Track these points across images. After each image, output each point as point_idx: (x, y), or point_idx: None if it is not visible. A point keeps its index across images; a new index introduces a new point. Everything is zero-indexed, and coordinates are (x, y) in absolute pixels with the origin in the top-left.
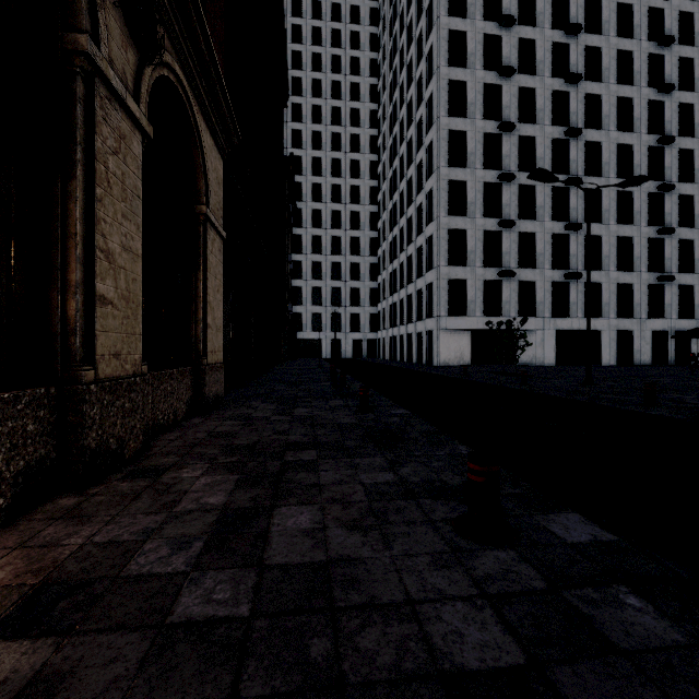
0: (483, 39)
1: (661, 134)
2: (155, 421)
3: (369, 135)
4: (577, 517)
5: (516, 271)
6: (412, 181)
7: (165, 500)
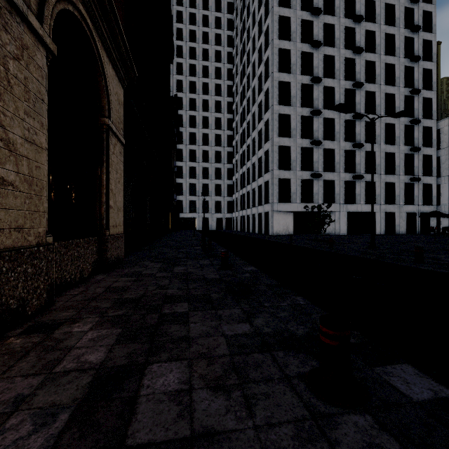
0: (301, 23)
1: (412, 88)
2: (62, 279)
3: (227, 85)
4: (410, 368)
5: (322, 173)
6: (255, 115)
7: (49, 359)
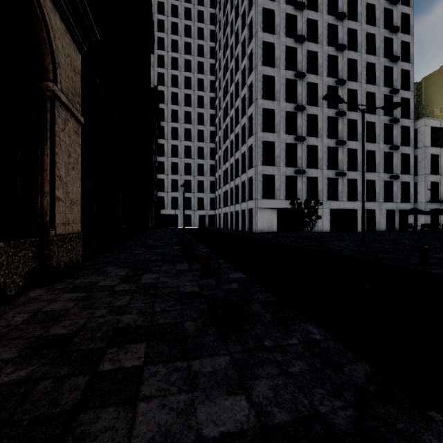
0: (285, 17)
1: (391, 88)
2: None
3: (210, 80)
4: None
5: (305, 170)
6: (238, 110)
7: None
